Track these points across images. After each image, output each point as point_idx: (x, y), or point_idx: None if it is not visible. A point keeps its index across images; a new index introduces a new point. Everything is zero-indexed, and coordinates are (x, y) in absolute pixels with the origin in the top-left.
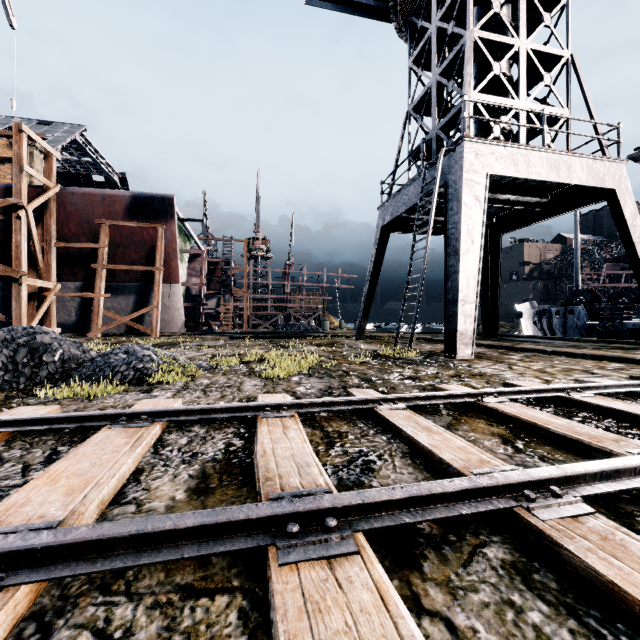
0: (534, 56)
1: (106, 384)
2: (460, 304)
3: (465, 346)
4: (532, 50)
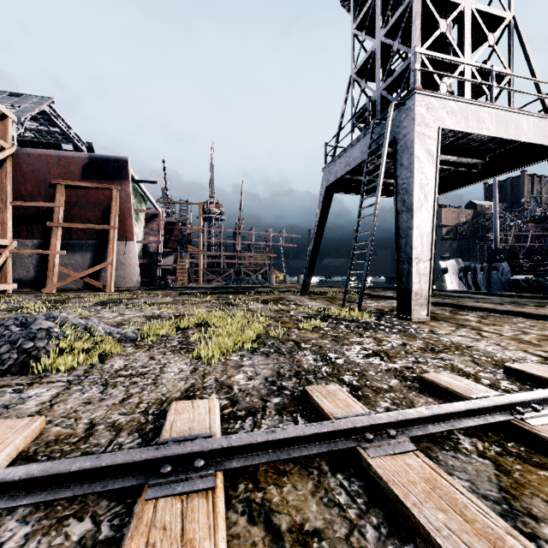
0: (479, 16)
1: None
2: (414, 262)
3: (420, 307)
4: (476, 10)
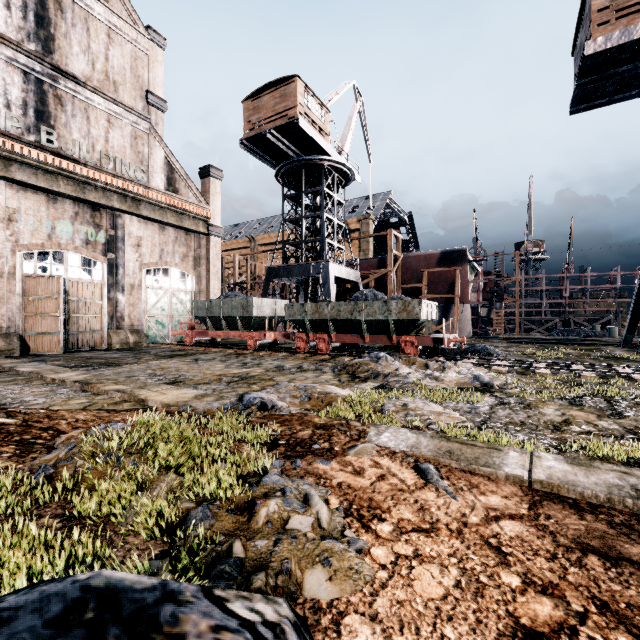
0: None
1: (478, 356)
2: None
3: None
4: None
